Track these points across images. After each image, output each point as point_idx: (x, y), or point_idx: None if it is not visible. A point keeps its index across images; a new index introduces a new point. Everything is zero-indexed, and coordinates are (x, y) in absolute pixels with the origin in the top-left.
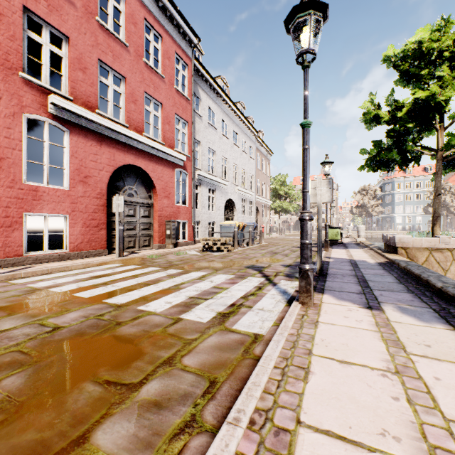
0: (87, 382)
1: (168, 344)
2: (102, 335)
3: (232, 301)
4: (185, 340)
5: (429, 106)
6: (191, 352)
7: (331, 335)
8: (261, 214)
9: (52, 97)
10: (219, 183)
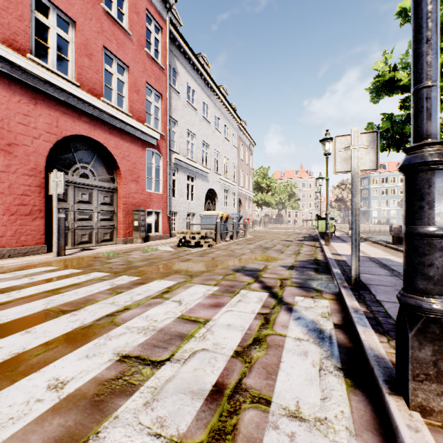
0: None
1: None
2: None
3: (217, 373)
4: None
5: None
6: None
7: None
8: (244, 206)
9: None
10: (199, 170)
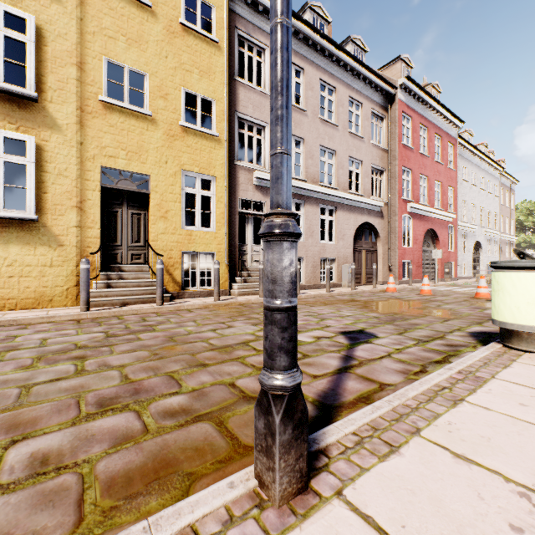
0: None
1: None
2: None
3: None
4: None
5: None
6: None
7: None
8: (504, 252)
9: (410, 204)
10: (469, 229)
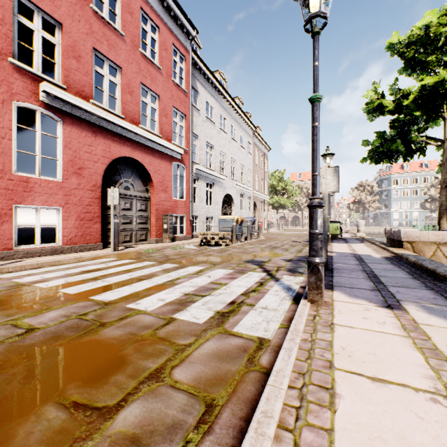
0: (49, 405)
1: (157, 351)
2: (81, 339)
3: (232, 299)
4: (177, 346)
5: (438, 93)
6: (184, 363)
7: (353, 342)
8: (259, 209)
9: (44, 85)
10: (217, 178)
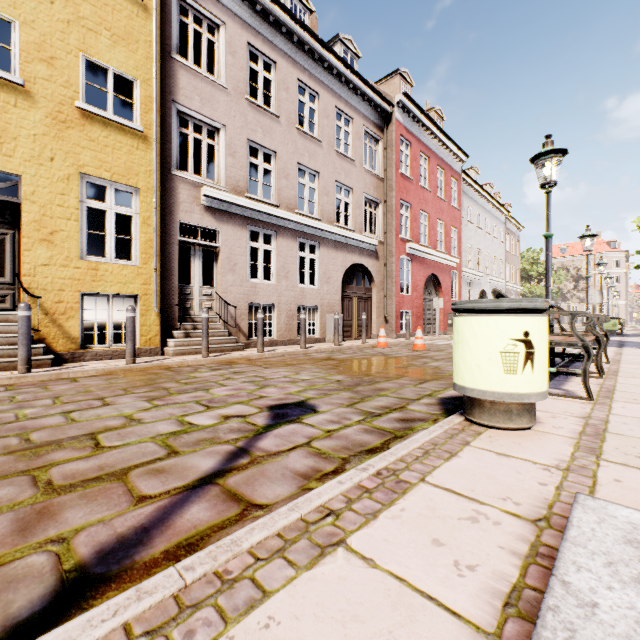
0: None
1: None
2: None
3: None
4: None
5: None
6: None
7: None
8: None
9: (409, 244)
10: (475, 276)
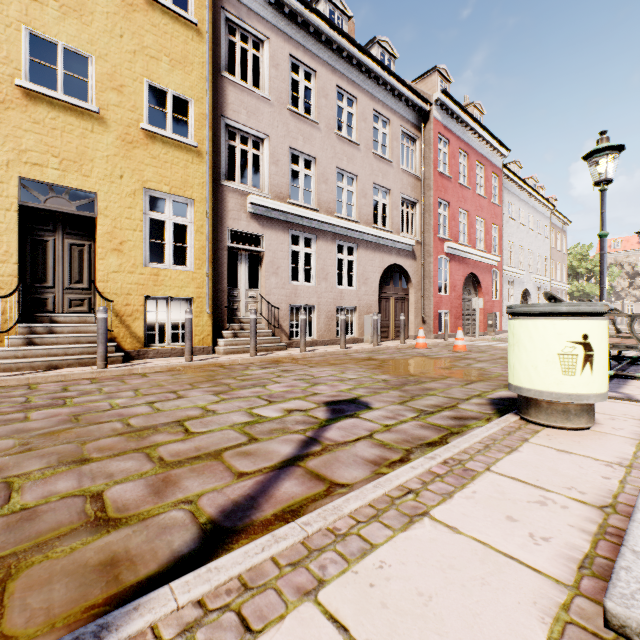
0: None
1: None
2: None
3: None
4: None
5: None
6: None
7: None
8: None
9: (448, 244)
10: (517, 274)
